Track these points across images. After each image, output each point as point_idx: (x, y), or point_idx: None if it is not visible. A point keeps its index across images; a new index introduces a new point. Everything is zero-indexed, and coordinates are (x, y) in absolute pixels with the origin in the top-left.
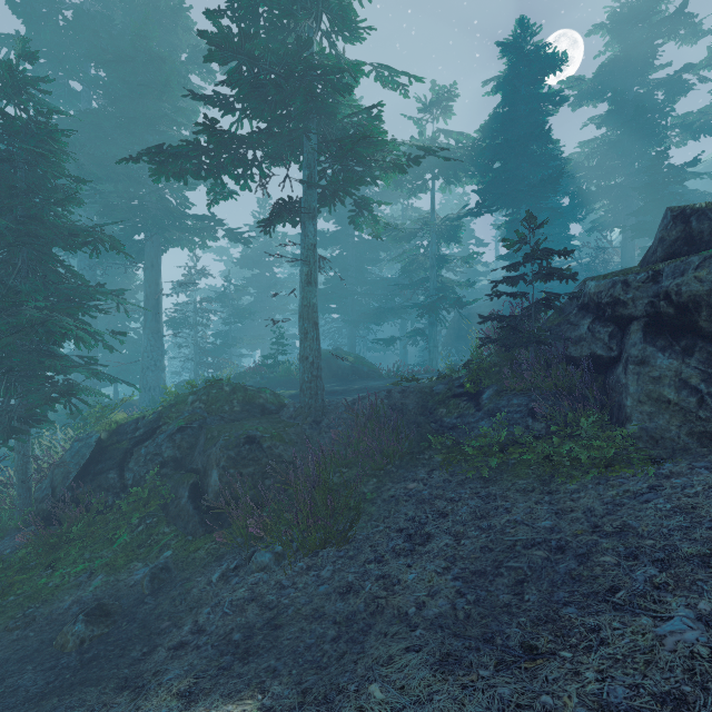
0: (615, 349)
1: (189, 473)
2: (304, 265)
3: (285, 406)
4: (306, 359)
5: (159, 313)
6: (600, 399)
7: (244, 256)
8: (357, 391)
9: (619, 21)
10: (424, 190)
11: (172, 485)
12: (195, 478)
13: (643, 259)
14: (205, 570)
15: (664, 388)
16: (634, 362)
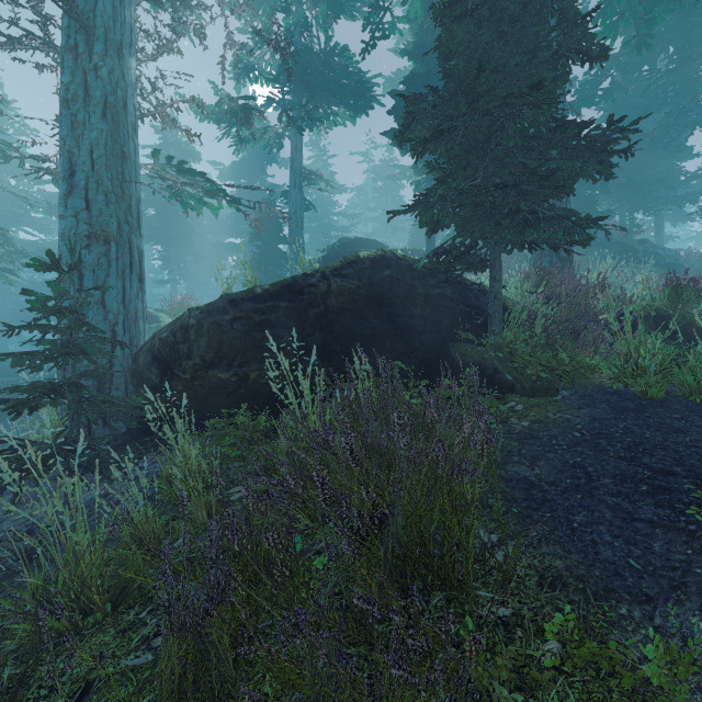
0: None
1: None
2: None
3: None
4: None
5: None
6: None
7: None
8: None
9: None
10: None
11: None
12: None
13: None
14: None
15: None
16: None
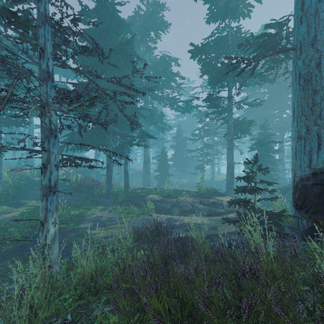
0: None
1: None
2: None
3: None
4: None
5: (283, 156)
6: None
7: None
8: None
9: None
10: None
11: None
12: None
13: None
14: None
15: None
16: None
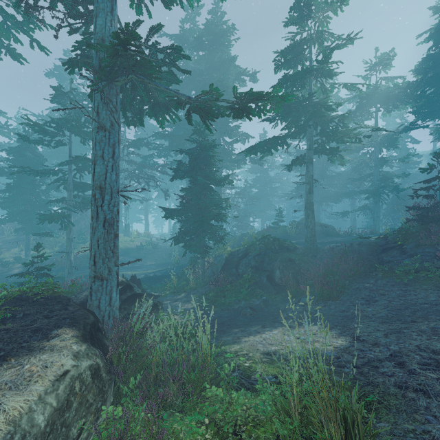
0: None
1: (264, 271)
2: (307, 184)
3: (297, 248)
4: (308, 227)
5: None
6: None
7: (253, 167)
8: (329, 242)
9: None
10: (369, 118)
11: (258, 275)
12: (267, 273)
13: None
14: (281, 302)
15: None
16: None
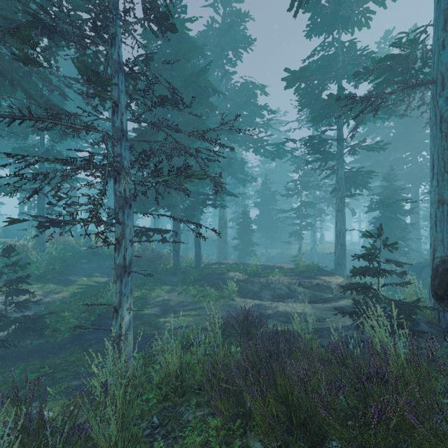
0: None
1: None
2: None
3: None
4: None
5: (418, 217)
6: None
7: None
8: None
9: None
10: None
11: None
12: None
13: None
14: None
15: None
16: None
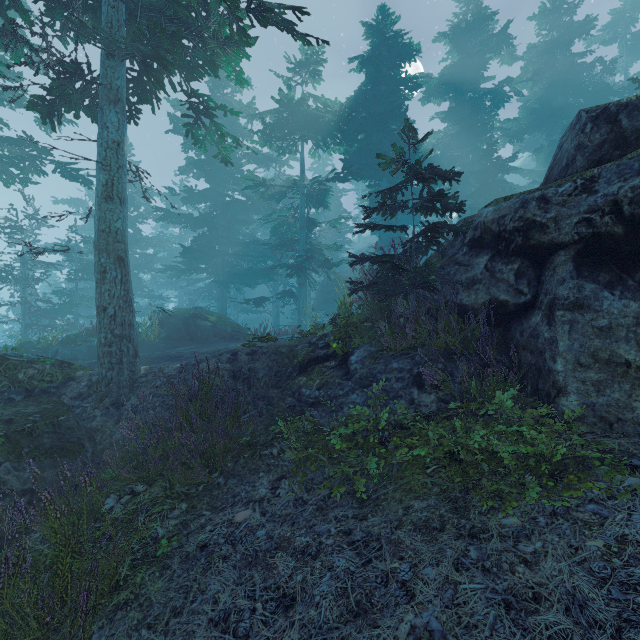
0: (528, 292)
1: None
2: (101, 170)
3: (75, 381)
4: (103, 311)
5: None
6: (502, 360)
7: None
8: (208, 354)
9: (458, 34)
10: (294, 151)
11: None
12: None
13: (544, 183)
14: None
15: (620, 344)
16: (565, 306)
